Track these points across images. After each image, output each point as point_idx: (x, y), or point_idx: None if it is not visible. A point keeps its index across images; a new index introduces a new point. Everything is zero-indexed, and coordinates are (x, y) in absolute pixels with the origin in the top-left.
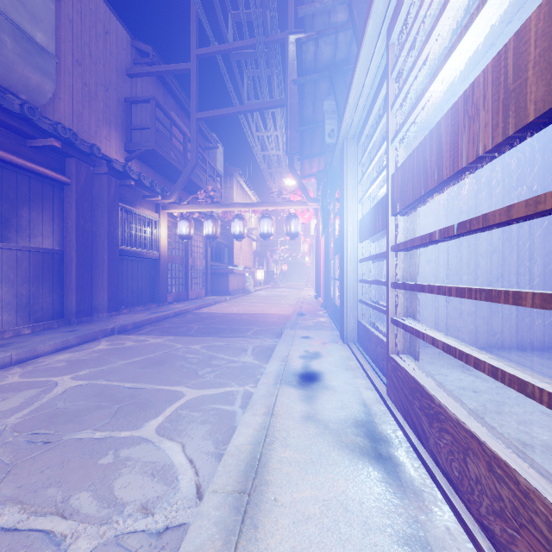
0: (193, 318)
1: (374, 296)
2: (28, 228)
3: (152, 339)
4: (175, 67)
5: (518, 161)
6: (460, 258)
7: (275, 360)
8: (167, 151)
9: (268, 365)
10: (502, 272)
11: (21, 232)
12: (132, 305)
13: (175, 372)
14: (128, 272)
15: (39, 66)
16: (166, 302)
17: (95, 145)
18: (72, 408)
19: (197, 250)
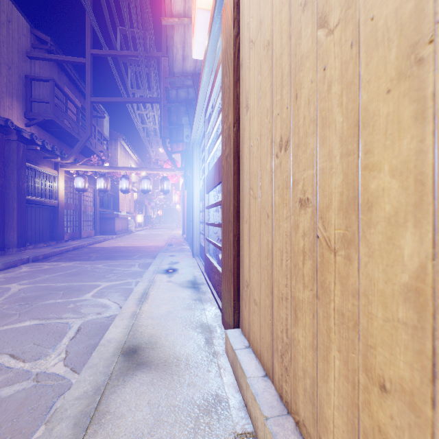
0: (90, 251)
1: None
2: None
3: (63, 263)
4: (72, 59)
5: None
6: None
7: (153, 266)
8: (61, 118)
9: (149, 268)
10: None
11: None
12: (35, 243)
13: (91, 277)
14: (31, 216)
15: None
16: (63, 240)
17: (9, 119)
18: (33, 295)
19: (88, 199)
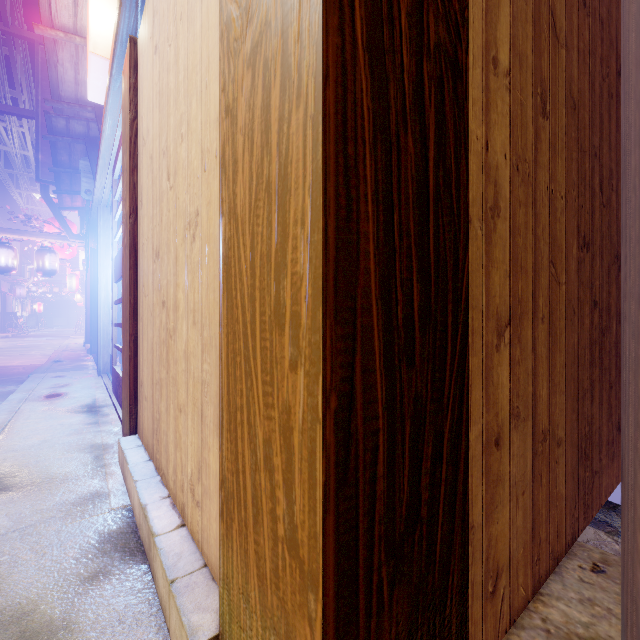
0: None
1: None
2: None
3: None
4: None
5: None
6: None
7: (19, 393)
8: None
9: (11, 396)
10: None
11: None
12: None
13: None
14: None
15: None
16: None
17: None
18: None
19: None
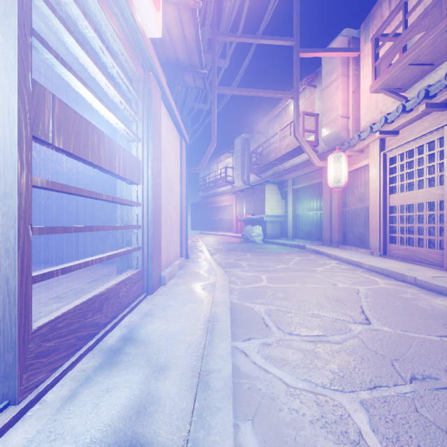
0: None
1: None
2: None
3: None
4: None
5: None
6: None
7: None
8: None
9: None
10: None
11: None
12: None
13: None
14: None
15: None
16: None
17: None
18: None
19: None
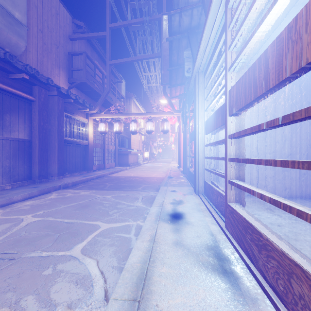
0: (107, 179)
1: (214, 166)
2: (10, 126)
3: (82, 192)
4: (97, 34)
5: (300, 86)
6: (265, 144)
7: (155, 205)
8: (93, 83)
9: (151, 208)
10: (290, 152)
11: (5, 129)
12: (72, 172)
13: (95, 212)
14: (69, 152)
15: (16, 32)
16: (92, 170)
17: (49, 78)
18: (30, 236)
19: (110, 140)
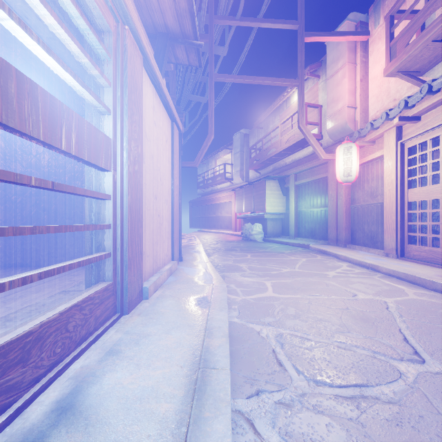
0: None
1: None
2: None
3: None
4: None
5: None
6: None
7: None
8: None
9: None
10: None
11: None
12: None
13: None
14: None
15: None
16: None
17: None
18: None
19: None
